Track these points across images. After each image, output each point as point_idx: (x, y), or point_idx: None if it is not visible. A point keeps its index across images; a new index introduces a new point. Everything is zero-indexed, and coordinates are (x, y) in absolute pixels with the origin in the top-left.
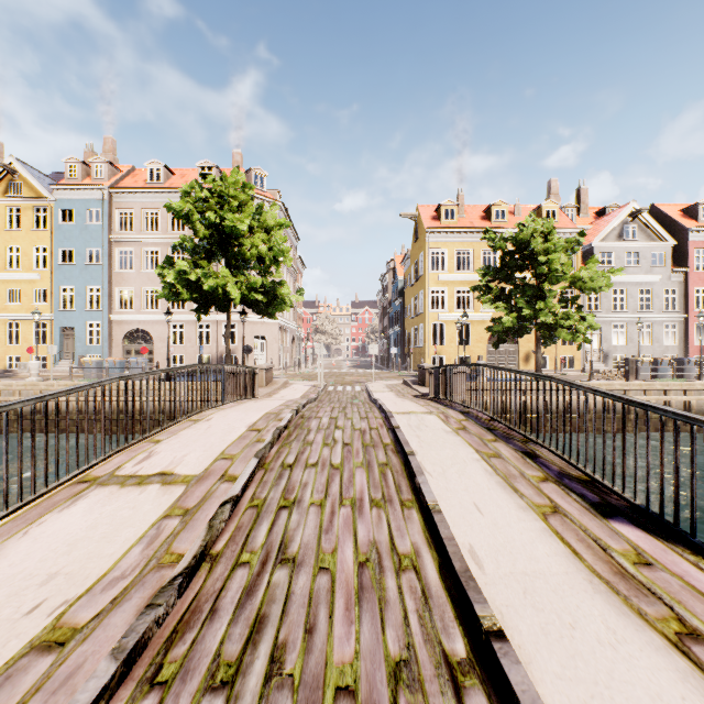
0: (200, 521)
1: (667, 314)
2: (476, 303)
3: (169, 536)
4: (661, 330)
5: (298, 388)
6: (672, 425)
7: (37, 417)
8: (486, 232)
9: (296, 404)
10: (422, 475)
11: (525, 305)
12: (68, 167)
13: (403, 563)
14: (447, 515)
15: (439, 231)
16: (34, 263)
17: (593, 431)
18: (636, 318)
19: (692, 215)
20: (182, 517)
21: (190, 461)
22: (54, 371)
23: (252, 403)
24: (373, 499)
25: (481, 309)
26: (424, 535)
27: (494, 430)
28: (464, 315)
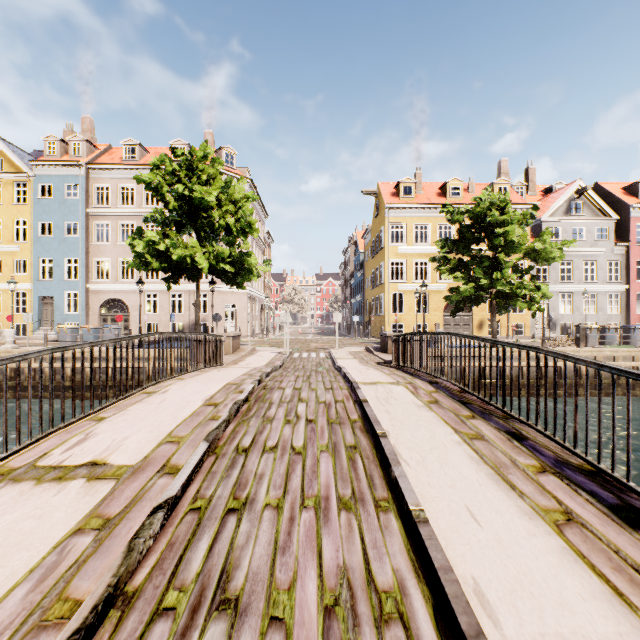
0: (119, 540)
1: (610, 284)
2: (433, 274)
3: (72, 566)
4: (605, 300)
5: (264, 355)
6: (621, 389)
7: (11, 383)
8: (444, 206)
9: (260, 373)
10: (399, 465)
11: (482, 275)
12: (47, 145)
13: (384, 608)
14: (435, 526)
15: (398, 206)
16: (14, 235)
17: (598, 413)
18: (582, 288)
19: (633, 192)
20: (97, 532)
21: (130, 446)
22: (33, 338)
23: (215, 371)
24: (341, 498)
25: (437, 280)
26: (408, 555)
27: (468, 404)
28: (423, 284)
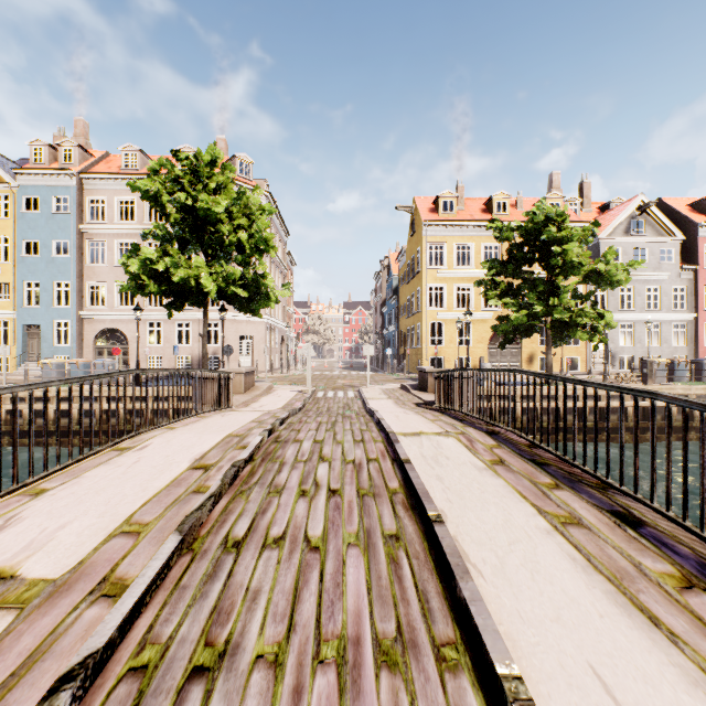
0: None
1: (676, 313)
2: (477, 300)
3: None
4: (670, 330)
5: (282, 395)
6: (694, 433)
7: None
8: (492, 221)
9: (273, 419)
10: (468, 578)
11: (536, 301)
12: (33, 150)
13: None
14: None
15: (438, 224)
16: None
17: None
18: (644, 317)
19: (701, 209)
20: None
21: (64, 541)
22: (16, 374)
23: (217, 417)
24: (380, 641)
25: (482, 307)
26: None
27: (545, 465)
28: (468, 312)
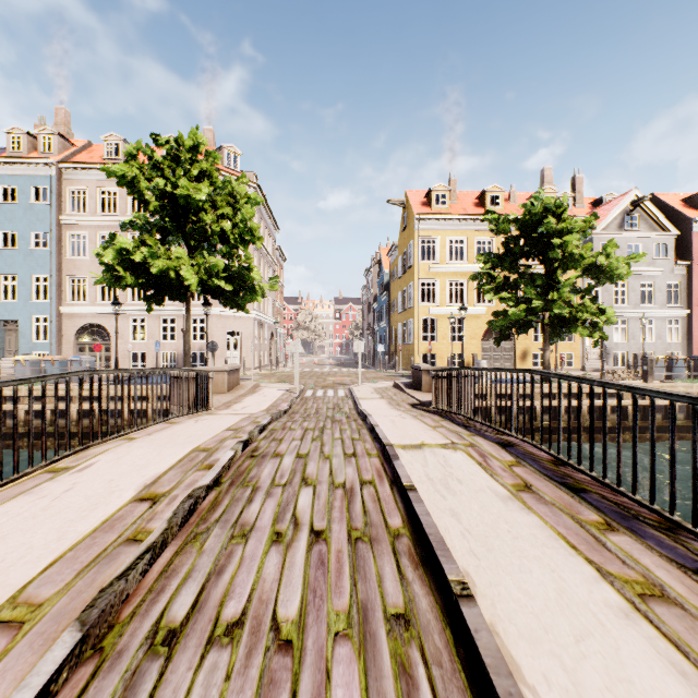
0: None
1: (669, 309)
2: (470, 296)
3: None
4: (664, 326)
5: (268, 394)
6: None
7: None
8: (488, 213)
9: (252, 425)
10: None
11: (534, 295)
12: (11, 139)
13: None
14: None
15: (430, 217)
16: None
17: None
18: (638, 313)
19: (694, 204)
20: None
21: None
22: None
23: (189, 423)
24: None
25: (475, 303)
26: None
27: (583, 492)
28: (463, 307)
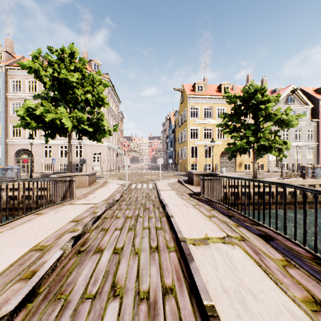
0: None
1: (308, 142)
2: (214, 135)
3: None
4: (306, 150)
5: (111, 187)
6: None
7: None
8: (225, 93)
9: (90, 216)
10: None
11: (250, 134)
12: None
13: None
14: None
15: (195, 97)
16: None
17: None
18: (294, 144)
19: (320, 92)
20: None
21: None
22: None
23: (50, 214)
24: None
25: (216, 139)
26: None
27: None
28: (213, 141)
